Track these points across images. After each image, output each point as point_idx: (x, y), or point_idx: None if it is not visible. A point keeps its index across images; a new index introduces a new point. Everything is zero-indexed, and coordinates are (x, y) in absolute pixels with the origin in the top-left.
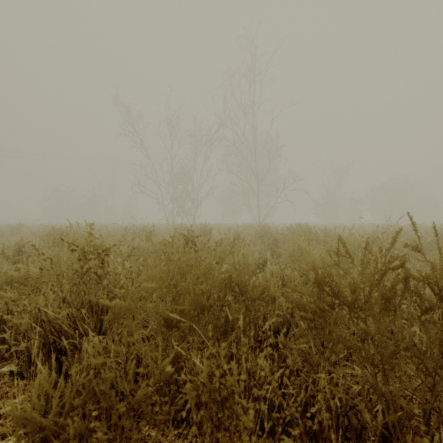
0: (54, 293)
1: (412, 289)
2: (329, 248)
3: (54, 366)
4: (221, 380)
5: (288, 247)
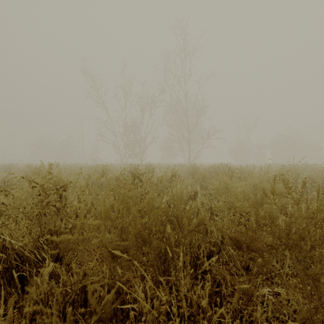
0: (16, 224)
1: None
2: (249, 183)
3: None
4: None
5: (216, 182)
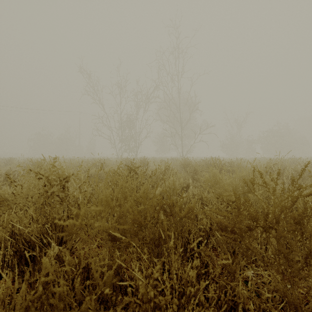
0: (24, 212)
1: (300, 207)
2: (237, 175)
3: (8, 283)
4: (155, 300)
5: (206, 175)
